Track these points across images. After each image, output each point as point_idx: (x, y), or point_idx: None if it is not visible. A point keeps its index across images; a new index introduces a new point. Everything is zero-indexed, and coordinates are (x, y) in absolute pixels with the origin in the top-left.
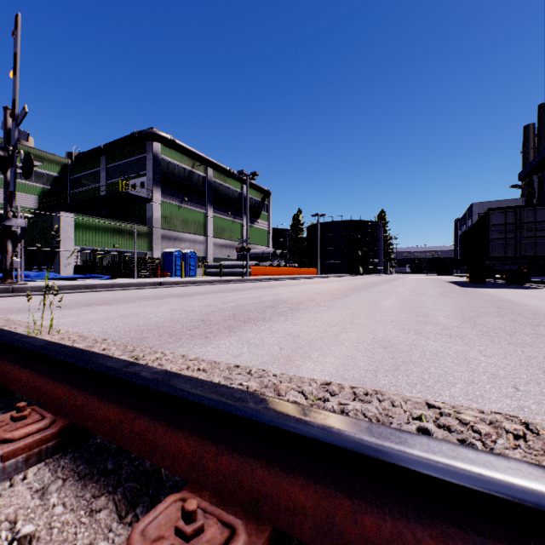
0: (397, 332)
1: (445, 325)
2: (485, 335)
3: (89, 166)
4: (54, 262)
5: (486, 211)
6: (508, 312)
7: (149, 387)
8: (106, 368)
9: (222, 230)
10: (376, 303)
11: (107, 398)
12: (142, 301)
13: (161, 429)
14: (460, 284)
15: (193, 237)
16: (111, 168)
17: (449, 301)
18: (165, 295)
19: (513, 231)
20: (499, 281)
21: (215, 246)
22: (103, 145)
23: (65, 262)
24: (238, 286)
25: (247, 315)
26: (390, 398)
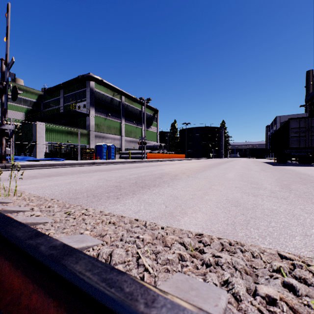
0: (241, 195)
1: (271, 190)
2: (300, 197)
3: (54, 95)
4: (33, 151)
5: (287, 120)
6: (308, 181)
7: (42, 265)
8: (14, 238)
9: (130, 132)
10: (223, 175)
11: (16, 265)
12: (81, 173)
13: (52, 309)
14: (271, 164)
15: (113, 136)
16: (66, 96)
17: (268, 174)
18: (95, 170)
19: (304, 131)
20: (294, 162)
21: (126, 141)
22: (61, 83)
23: (40, 151)
24: (139, 165)
25: (144, 183)
26: (250, 249)
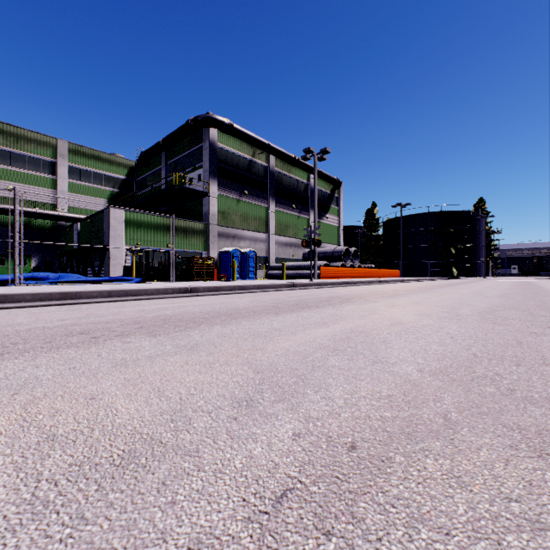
0: None
1: None
2: None
3: (152, 166)
4: (104, 263)
5: None
6: None
7: None
8: None
9: (286, 226)
10: None
11: None
12: (28, 352)
13: None
14: None
15: (254, 234)
16: (171, 164)
17: None
18: (146, 322)
19: None
20: None
21: (278, 245)
22: (161, 139)
23: (115, 263)
24: (304, 295)
25: None
26: None
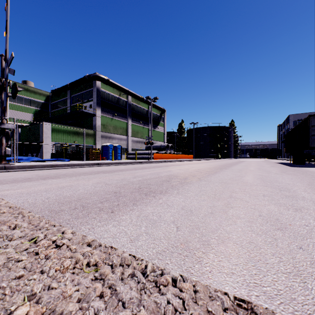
0: (277, 208)
1: (314, 200)
2: None
3: (61, 96)
4: (39, 151)
5: (307, 117)
6: None
7: None
8: None
9: (137, 132)
10: (241, 178)
11: None
12: (81, 175)
13: None
14: (288, 165)
15: (120, 136)
16: (73, 97)
17: (292, 177)
18: (98, 172)
19: None
20: (312, 163)
21: (133, 142)
22: (68, 83)
23: (46, 151)
24: (145, 165)
25: (149, 188)
26: None
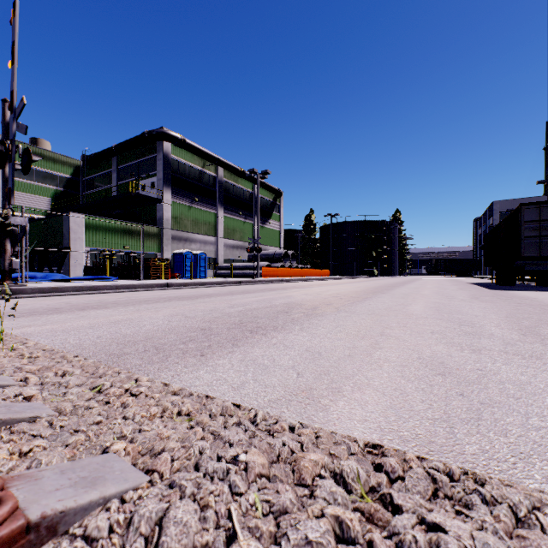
0: (447, 349)
1: (504, 339)
2: None
3: (101, 167)
4: (64, 263)
5: (517, 207)
6: None
7: None
8: None
9: (233, 231)
10: (404, 308)
11: None
12: (142, 304)
13: None
14: (487, 286)
15: (204, 237)
16: (122, 169)
17: (487, 305)
18: (169, 298)
19: None
20: (528, 283)
21: (226, 247)
22: (114, 145)
23: (75, 263)
24: (248, 288)
25: (255, 322)
26: (507, 498)
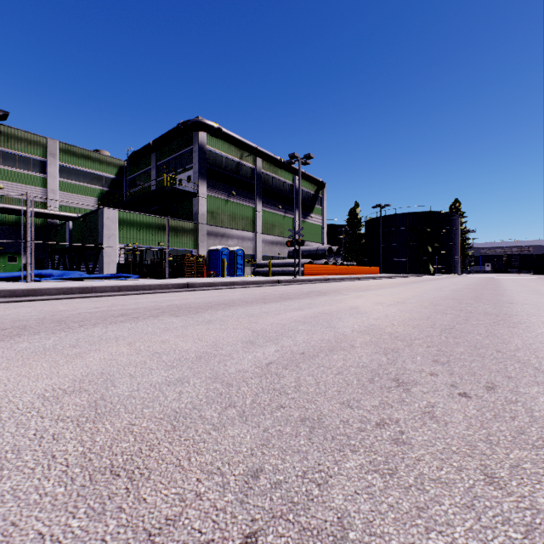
0: None
1: None
2: None
3: (142, 165)
4: (98, 261)
5: None
6: None
7: None
8: None
9: (272, 226)
10: None
11: None
12: (98, 324)
13: None
14: None
15: (241, 233)
16: (161, 165)
17: None
18: (165, 309)
19: None
20: None
21: (265, 243)
22: (152, 141)
23: (109, 261)
24: (287, 290)
25: (326, 542)
26: None
